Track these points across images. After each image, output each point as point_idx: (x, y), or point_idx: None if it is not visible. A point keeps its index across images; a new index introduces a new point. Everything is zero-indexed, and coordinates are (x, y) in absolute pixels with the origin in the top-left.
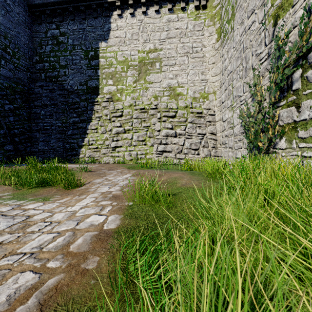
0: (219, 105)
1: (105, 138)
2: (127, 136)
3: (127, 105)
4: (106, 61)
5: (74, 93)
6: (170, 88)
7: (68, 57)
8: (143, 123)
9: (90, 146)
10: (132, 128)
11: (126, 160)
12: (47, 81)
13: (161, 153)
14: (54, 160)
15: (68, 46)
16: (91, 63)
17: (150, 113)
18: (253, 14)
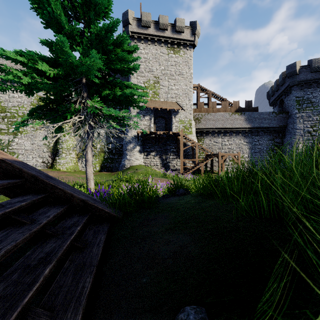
0: None
1: None
2: None
3: None
4: None
5: None
6: None
7: None
8: None
9: None
10: None
11: None
12: None
13: None
14: None
15: None
16: None
17: None
18: None
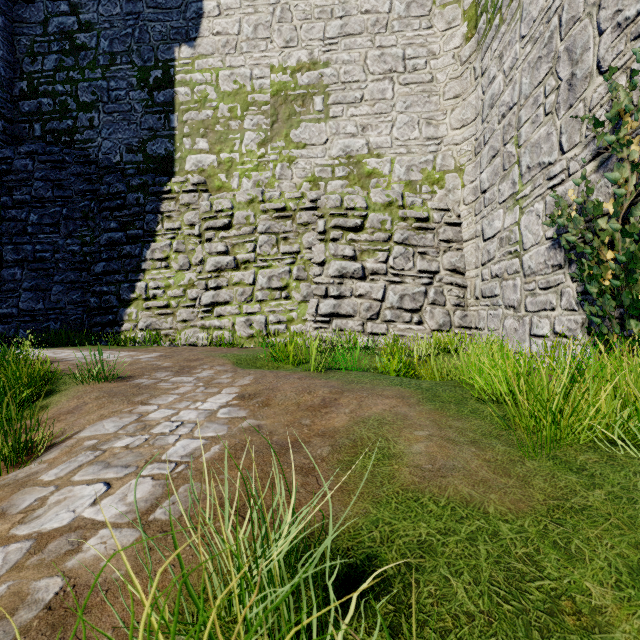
0: (473, 200)
1: (186, 281)
2: (243, 278)
3: (243, 200)
4: (191, 93)
5: (114, 172)
6: (349, 160)
7: (98, 83)
8: (283, 244)
9: (151, 302)
10: (255, 258)
11: (239, 337)
12: (46, 141)
13: (327, 320)
14: (26, 342)
15: (100, 56)
16: (156, 97)
17: (300, 220)
18: None
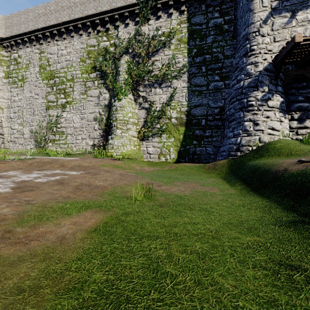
0: (7, 118)
1: None
2: None
3: None
4: None
5: None
6: None
7: None
8: None
9: None
10: None
11: None
12: None
13: None
14: None
15: None
16: None
17: None
18: (38, 96)
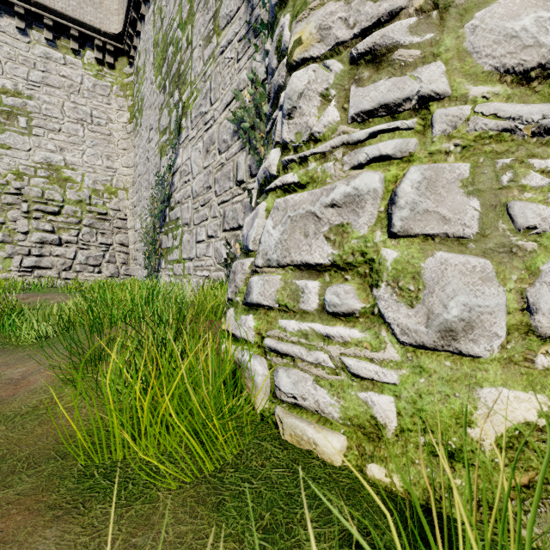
0: (132, 208)
1: None
2: None
3: None
4: None
5: None
6: (50, 167)
7: None
8: None
9: None
10: None
11: None
12: None
13: (30, 271)
14: None
15: None
16: None
17: (5, 200)
18: (152, 131)
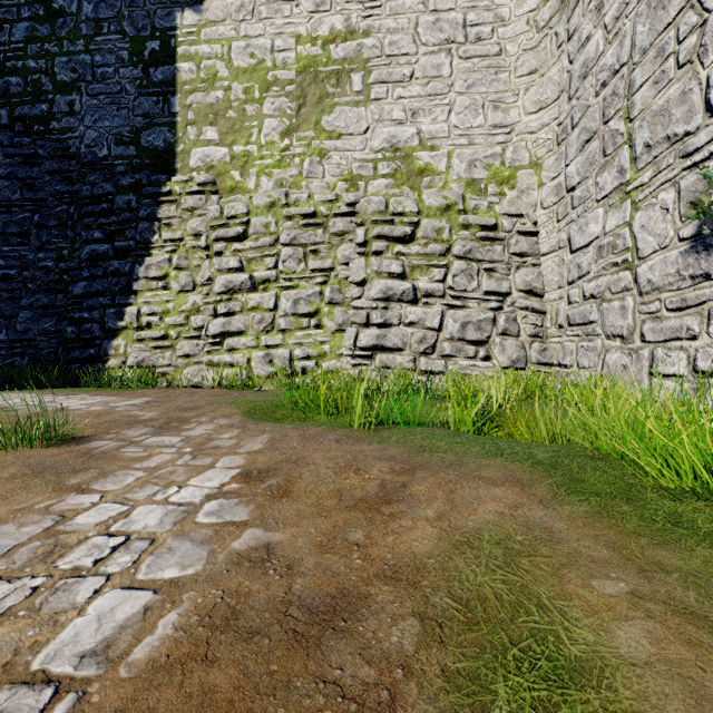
0: (554, 201)
1: (190, 305)
2: (262, 301)
3: (262, 204)
4: (196, 70)
5: (100, 170)
6: (395, 154)
7: (79, 57)
8: (312, 258)
9: (144, 332)
10: (276, 277)
11: (255, 377)
12: (15, 131)
13: (369, 355)
14: None
15: (82, 24)
16: (153, 75)
17: (333, 228)
18: None
